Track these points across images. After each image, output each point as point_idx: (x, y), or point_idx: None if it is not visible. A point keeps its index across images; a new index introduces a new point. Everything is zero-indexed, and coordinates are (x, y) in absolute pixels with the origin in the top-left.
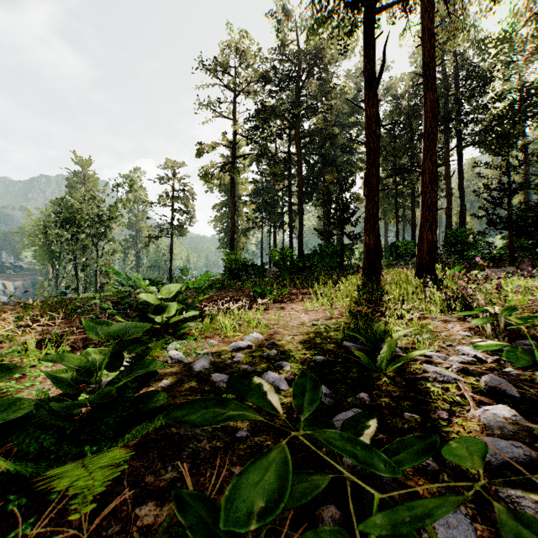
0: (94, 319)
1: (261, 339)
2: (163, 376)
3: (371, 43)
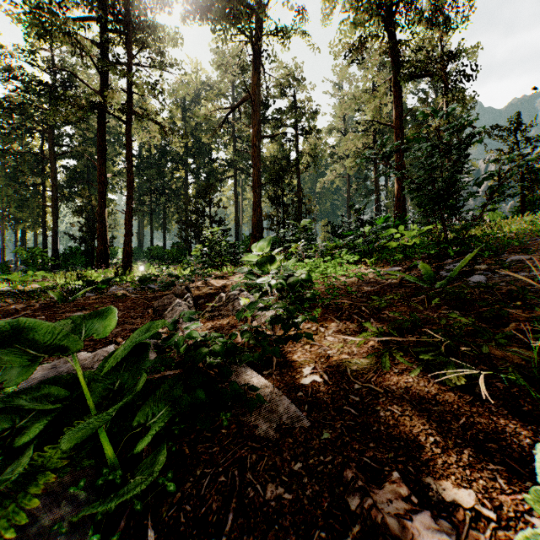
0: None
1: (11, 288)
2: None
3: (102, 125)
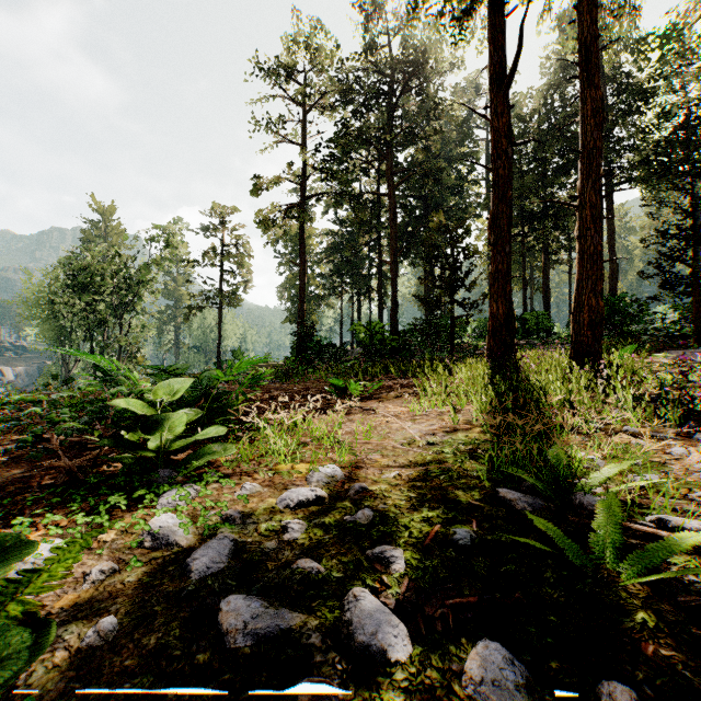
0: (29, 442)
1: (342, 478)
2: (112, 598)
3: (499, 24)
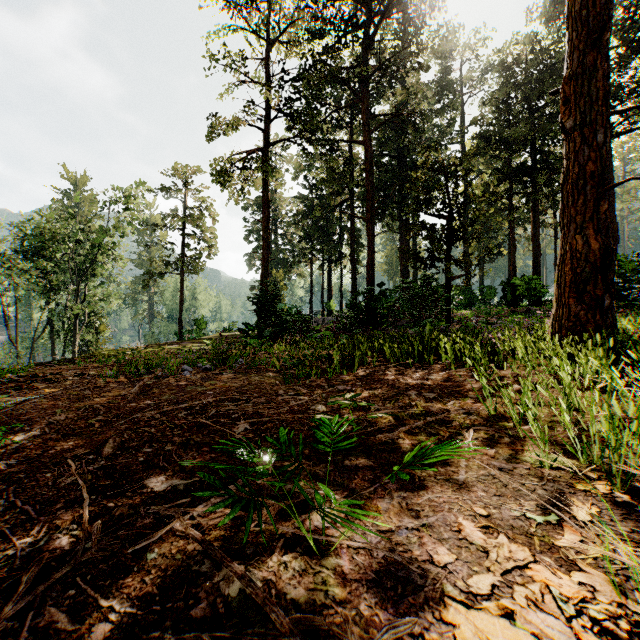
0: None
1: None
2: None
3: None
